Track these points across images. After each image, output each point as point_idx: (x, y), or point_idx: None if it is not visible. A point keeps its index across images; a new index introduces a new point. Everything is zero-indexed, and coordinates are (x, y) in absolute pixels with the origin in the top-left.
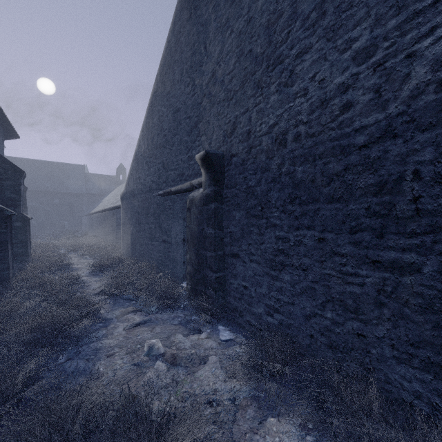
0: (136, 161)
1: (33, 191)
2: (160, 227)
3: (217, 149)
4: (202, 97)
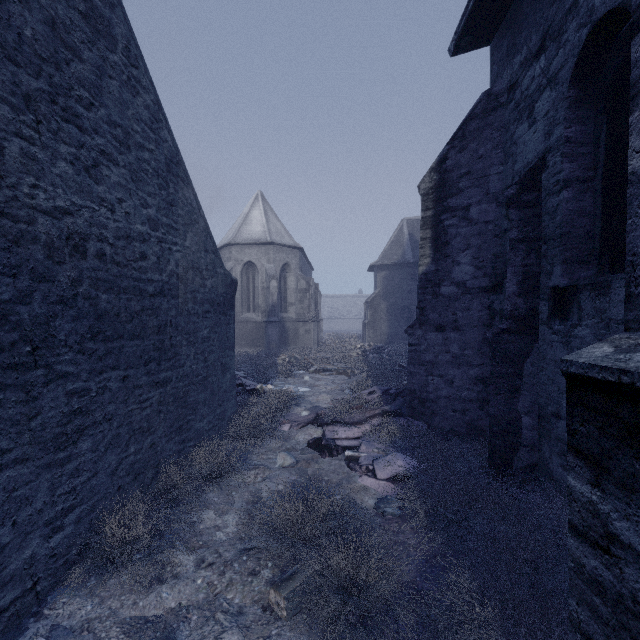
0: None
1: None
2: None
3: None
4: None
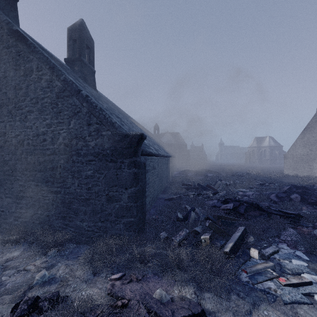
0: None
1: None
2: None
3: None
4: None
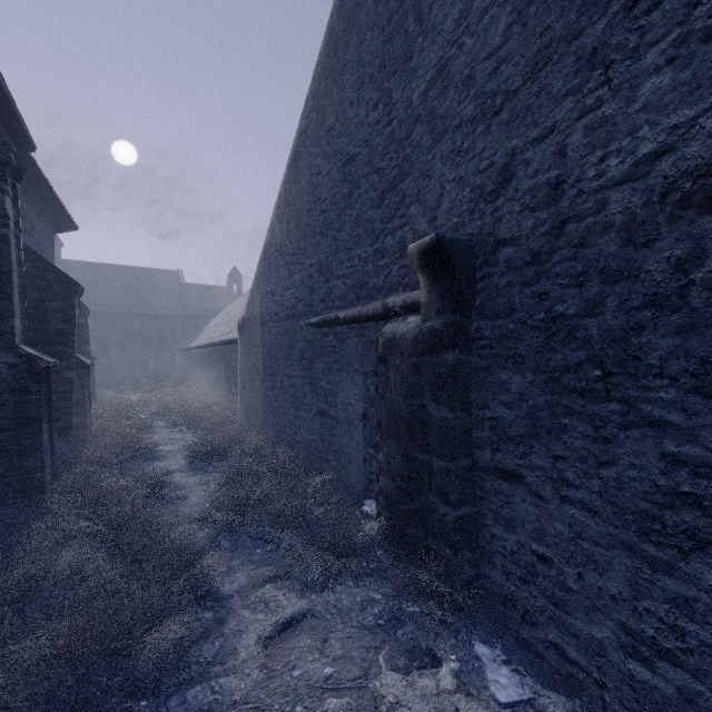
0: (266, 262)
1: (103, 313)
2: (313, 386)
3: (454, 231)
4: (409, 125)
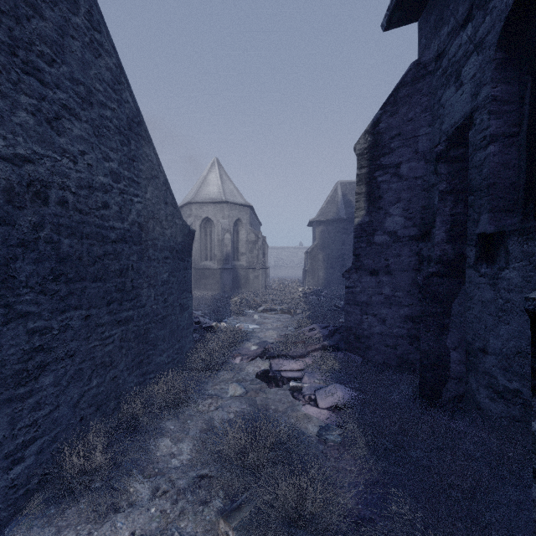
0: None
1: None
2: None
3: None
4: None
